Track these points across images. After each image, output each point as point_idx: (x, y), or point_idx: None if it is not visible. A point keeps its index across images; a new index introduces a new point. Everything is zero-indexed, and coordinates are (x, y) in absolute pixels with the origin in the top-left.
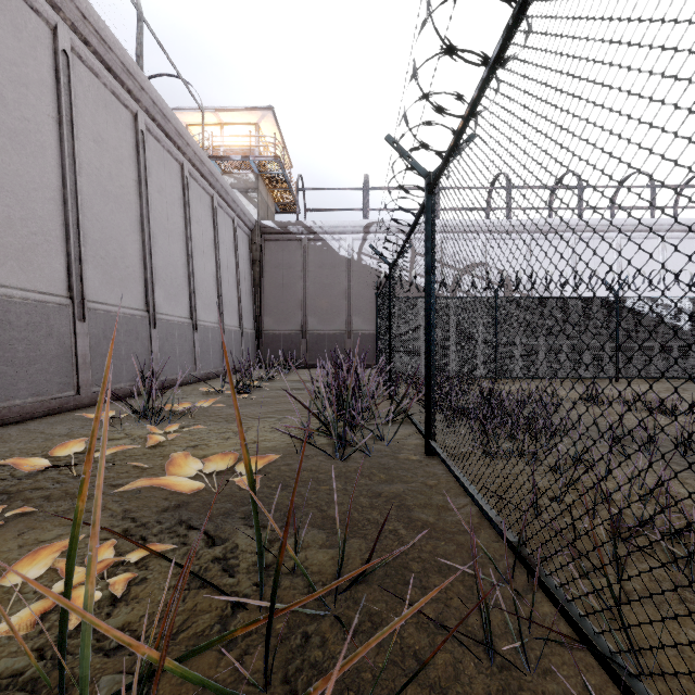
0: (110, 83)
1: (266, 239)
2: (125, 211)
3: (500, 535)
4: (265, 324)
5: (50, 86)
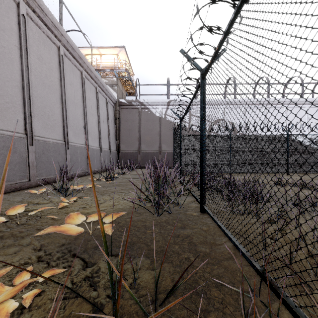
0: (46, 31)
1: (121, 108)
2: (53, 93)
3: (250, 264)
4: (121, 147)
5: (16, 31)
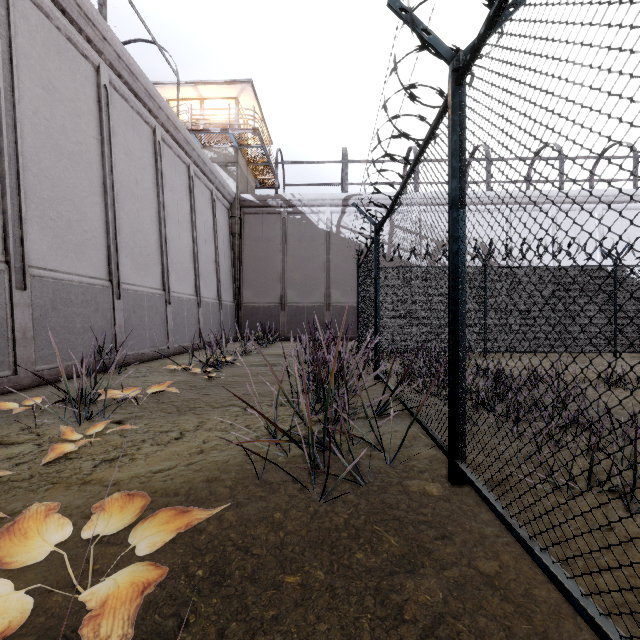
0: (64, 27)
1: (246, 212)
2: (83, 170)
3: None
4: (244, 296)
5: None
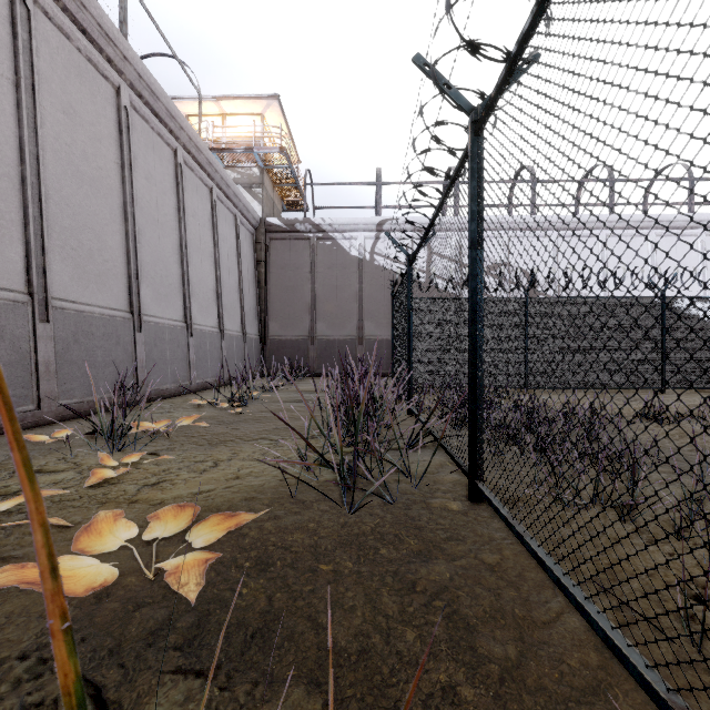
0: (85, 47)
1: (272, 238)
2: (104, 196)
3: None
4: (270, 329)
5: (4, 41)
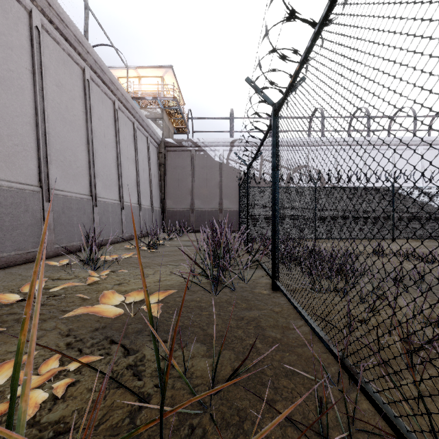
0: (67, 48)
1: (168, 150)
2: (76, 131)
3: (328, 350)
4: (167, 204)
5: (27, 49)
